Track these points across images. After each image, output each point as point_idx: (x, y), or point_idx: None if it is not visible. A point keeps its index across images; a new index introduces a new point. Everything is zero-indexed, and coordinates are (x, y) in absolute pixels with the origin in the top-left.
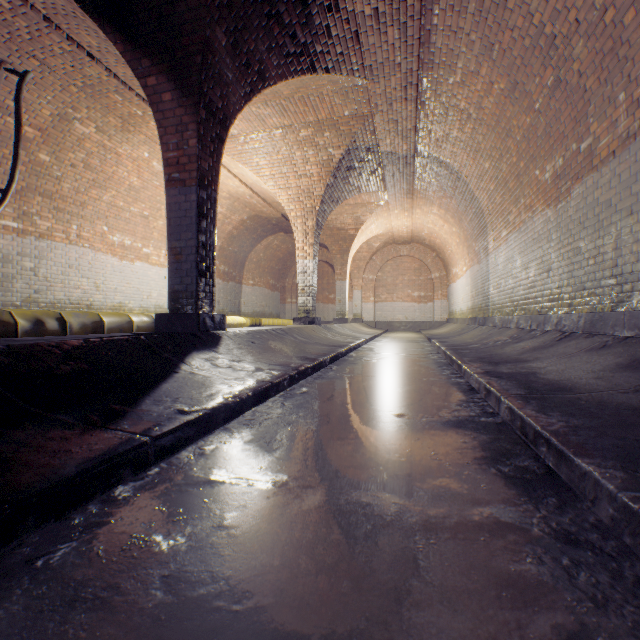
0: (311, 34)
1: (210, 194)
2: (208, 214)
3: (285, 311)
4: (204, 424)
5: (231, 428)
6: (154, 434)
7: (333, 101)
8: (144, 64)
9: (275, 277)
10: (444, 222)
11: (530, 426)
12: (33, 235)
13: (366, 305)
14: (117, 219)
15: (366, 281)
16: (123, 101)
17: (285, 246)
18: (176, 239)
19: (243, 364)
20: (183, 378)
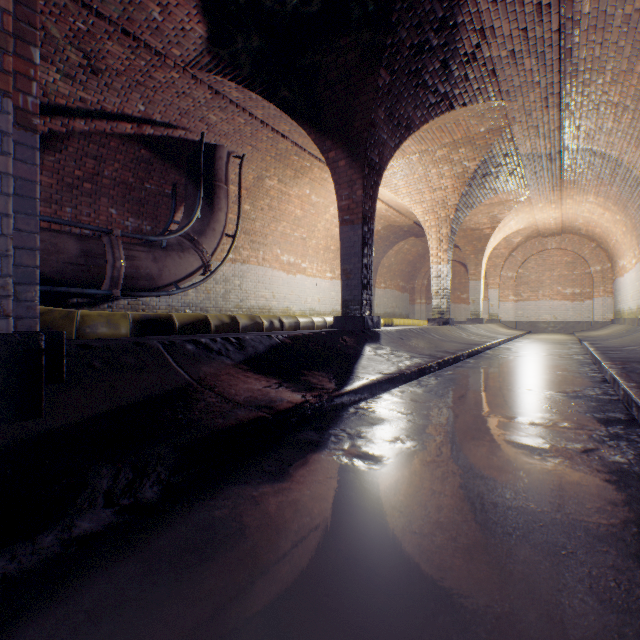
0: (450, 84)
1: (369, 227)
2: (368, 242)
3: (414, 312)
4: (395, 381)
5: (408, 386)
6: (377, 380)
7: (468, 123)
8: (327, 144)
9: (404, 279)
10: (604, 210)
11: (629, 396)
12: (239, 262)
13: (504, 304)
14: (285, 243)
15: (504, 279)
16: (298, 159)
17: (415, 249)
18: (346, 263)
19: (400, 353)
20: (369, 358)
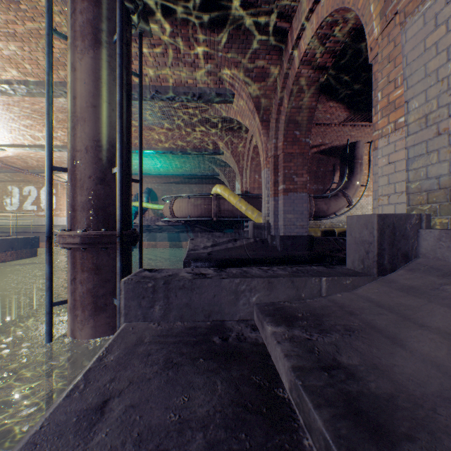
0: None
1: None
2: None
3: None
4: None
5: None
6: None
7: None
8: None
9: None
10: None
11: None
12: (370, 196)
13: None
14: None
15: None
16: None
17: None
18: None
19: None
20: None
